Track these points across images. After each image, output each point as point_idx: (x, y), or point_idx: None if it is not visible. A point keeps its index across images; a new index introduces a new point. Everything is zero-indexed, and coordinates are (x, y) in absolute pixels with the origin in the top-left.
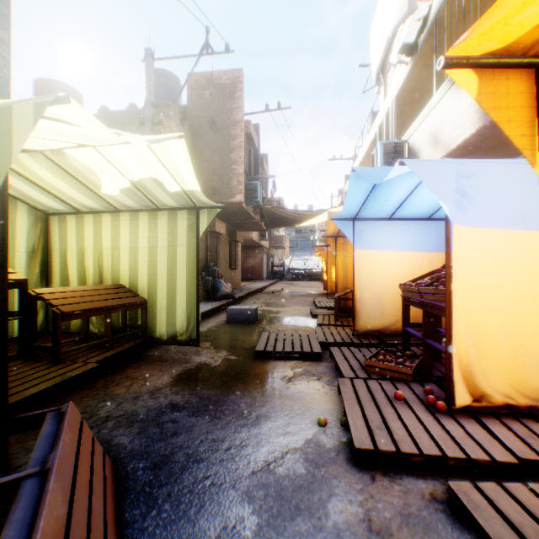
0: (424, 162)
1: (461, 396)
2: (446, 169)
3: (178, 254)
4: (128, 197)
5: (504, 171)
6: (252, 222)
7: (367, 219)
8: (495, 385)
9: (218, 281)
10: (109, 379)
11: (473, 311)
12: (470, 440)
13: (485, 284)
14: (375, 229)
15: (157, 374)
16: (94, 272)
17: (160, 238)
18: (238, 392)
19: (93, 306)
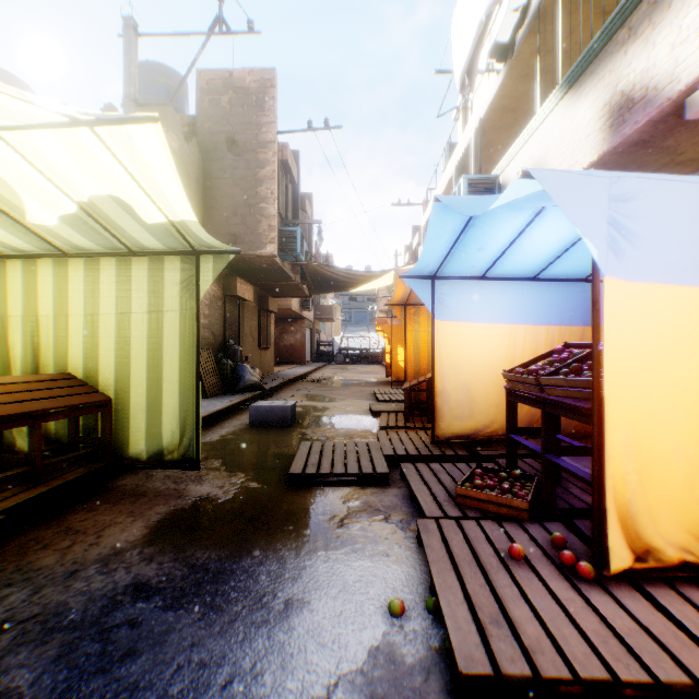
0: (561, 174)
1: (618, 553)
2: (594, 187)
3: (166, 325)
4: (77, 230)
5: (679, 194)
6: (290, 285)
7: (452, 277)
8: (667, 532)
9: (241, 366)
10: (34, 536)
11: (634, 415)
12: (646, 639)
13: (651, 372)
14: (462, 292)
15: (123, 521)
16: (25, 353)
17: (136, 300)
18: (257, 552)
19: (4, 413)
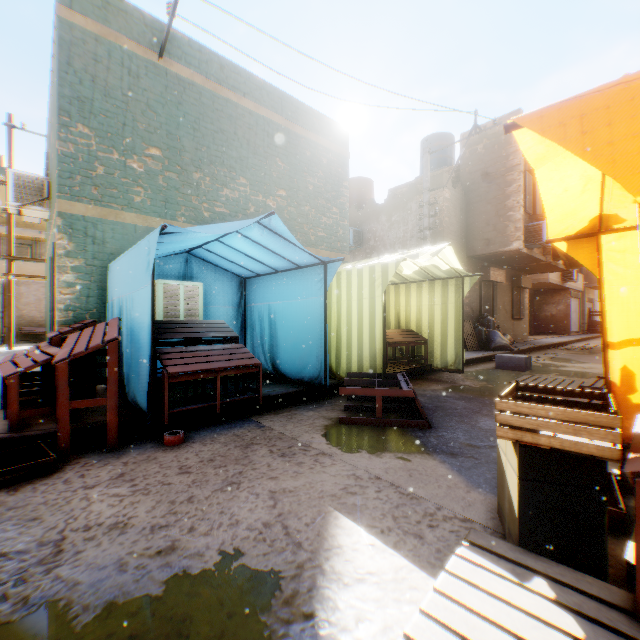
0: None
1: None
2: None
3: (449, 309)
4: (416, 275)
5: None
6: (540, 264)
7: None
8: None
9: (492, 332)
10: None
11: None
12: None
13: None
14: None
15: (434, 385)
16: (395, 322)
17: (436, 299)
18: (486, 398)
19: (400, 341)
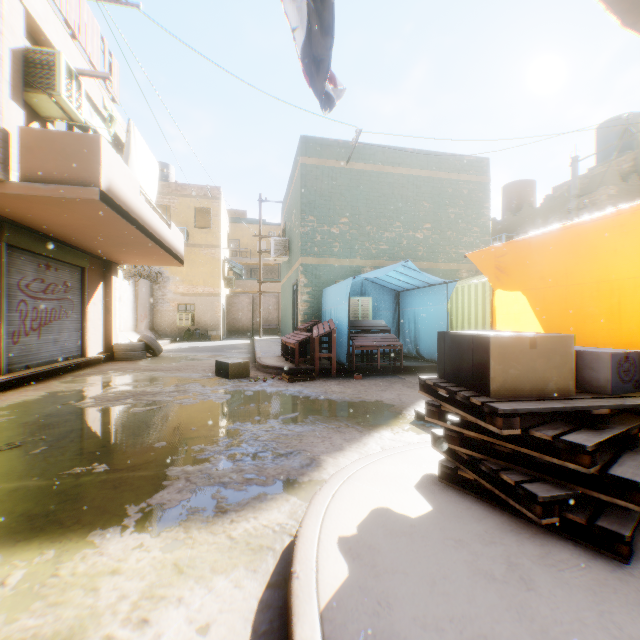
0: None
1: None
2: None
3: None
4: None
5: None
6: None
7: None
8: None
9: None
10: None
11: None
12: None
13: None
14: None
15: None
16: None
17: None
18: None
19: None
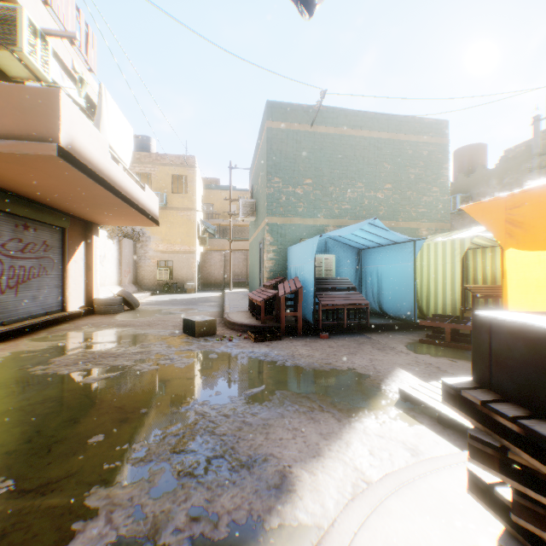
0: None
1: None
2: None
3: None
4: None
5: None
6: None
7: None
8: None
9: None
10: None
11: None
12: None
13: None
14: None
15: None
16: (490, 278)
17: None
18: None
19: (488, 294)
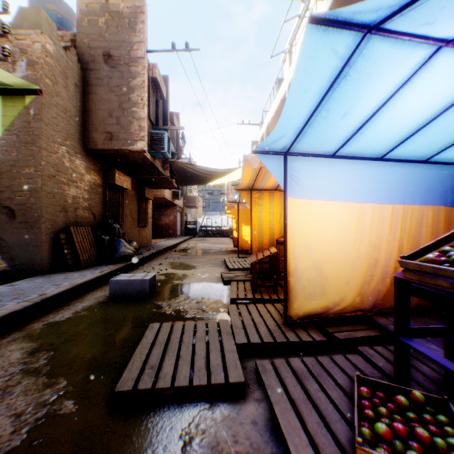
0: None
1: None
2: None
3: None
4: None
5: None
6: (161, 178)
7: (304, 154)
8: None
9: (117, 241)
10: None
11: None
12: None
13: None
14: (314, 170)
15: None
16: None
17: None
18: None
19: None
